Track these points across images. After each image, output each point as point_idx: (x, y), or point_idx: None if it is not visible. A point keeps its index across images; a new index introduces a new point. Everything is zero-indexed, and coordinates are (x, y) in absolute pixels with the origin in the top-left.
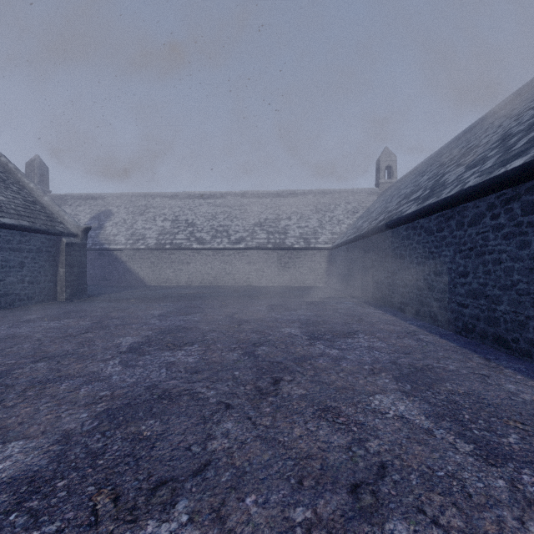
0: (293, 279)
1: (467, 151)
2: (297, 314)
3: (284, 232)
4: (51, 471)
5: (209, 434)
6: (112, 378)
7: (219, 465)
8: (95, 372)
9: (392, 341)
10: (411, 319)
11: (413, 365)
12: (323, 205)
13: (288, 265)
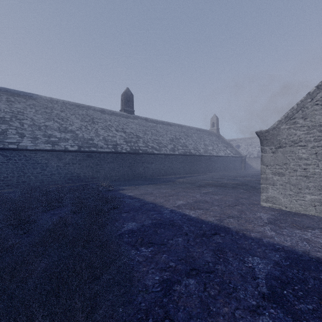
0: None
1: None
2: None
3: None
4: None
5: None
6: None
7: None
8: None
9: None
10: None
11: None
12: None
13: None
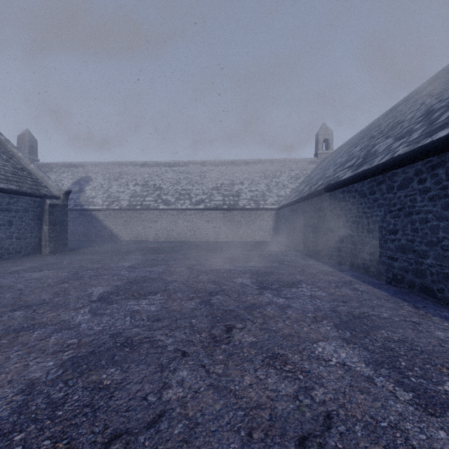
0: (245, 234)
1: (394, 125)
2: (248, 265)
3: (238, 195)
4: (10, 423)
5: (165, 382)
6: (80, 326)
7: (172, 415)
8: (66, 320)
9: (331, 290)
10: (347, 270)
11: (351, 312)
12: (270, 172)
13: (240, 223)
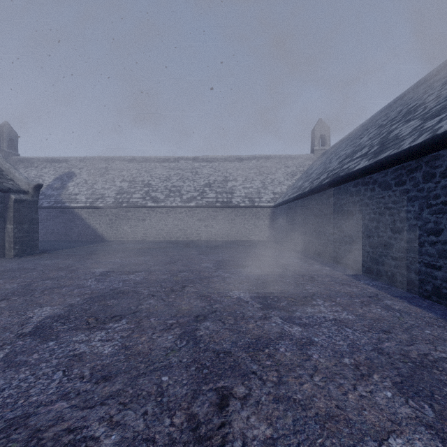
0: (239, 234)
1: (411, 109)
2: (245, 271)
3: (231, 192)
4: None
5: None
6: None
7: None
8: None
9: (359, 310)
10: (363, 277)
11: (406, 354)
12: (265, 169)
13: (234, 222)
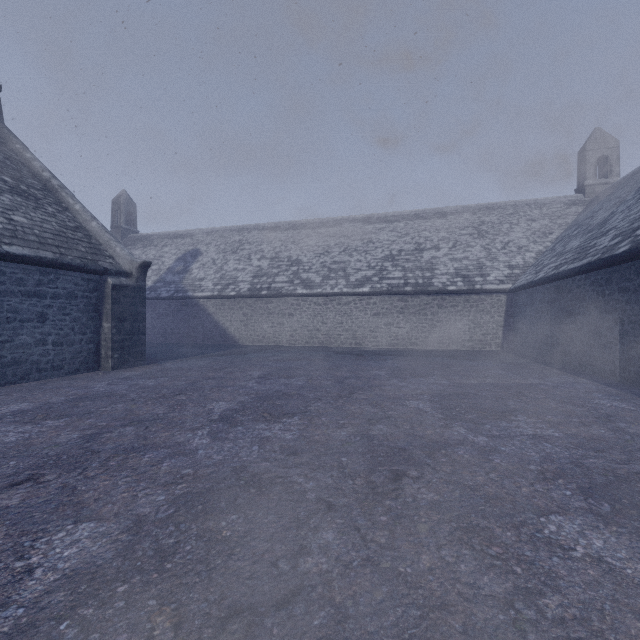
0: (445, 338)
1: None
2: (522, 432)
3: (430, 267)
4: None
5: None
6: None
7: None
8: None
9: None
10: None
11: None
12: (489, 226)
13: (437, 318)
